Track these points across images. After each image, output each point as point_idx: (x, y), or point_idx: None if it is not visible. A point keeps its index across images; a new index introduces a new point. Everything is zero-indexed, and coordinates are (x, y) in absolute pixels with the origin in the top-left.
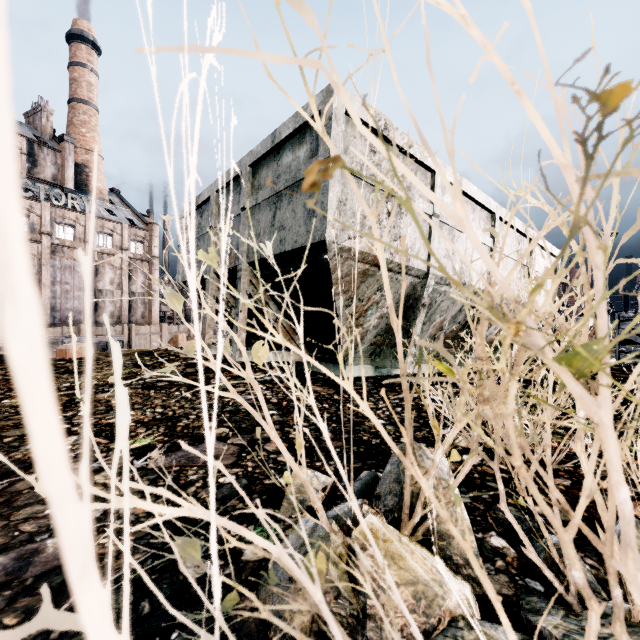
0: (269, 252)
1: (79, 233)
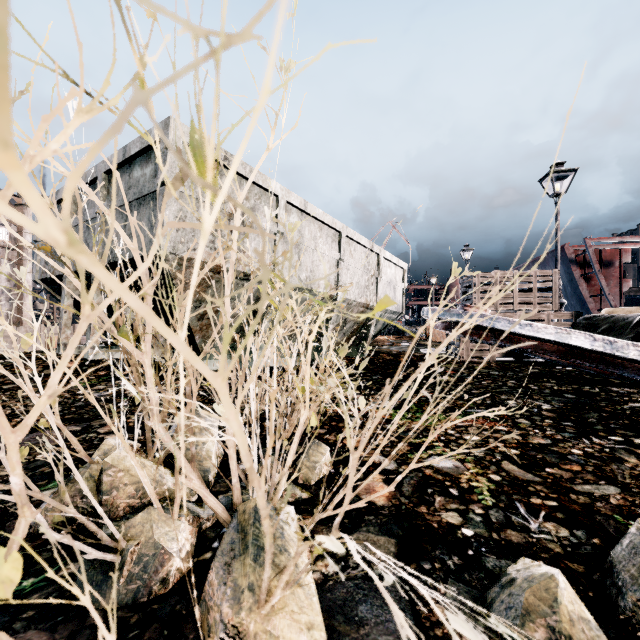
0: (22, 274)
1: None
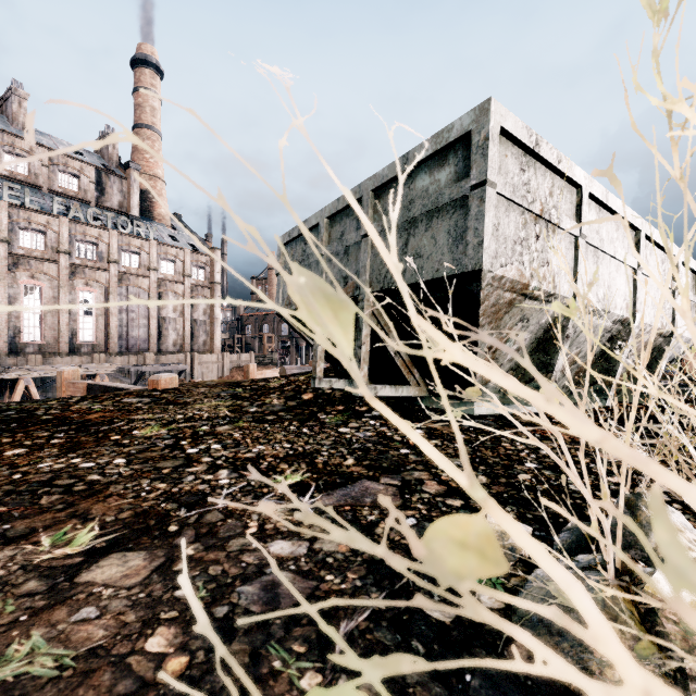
0: (593, 299)
1: (144, 260)
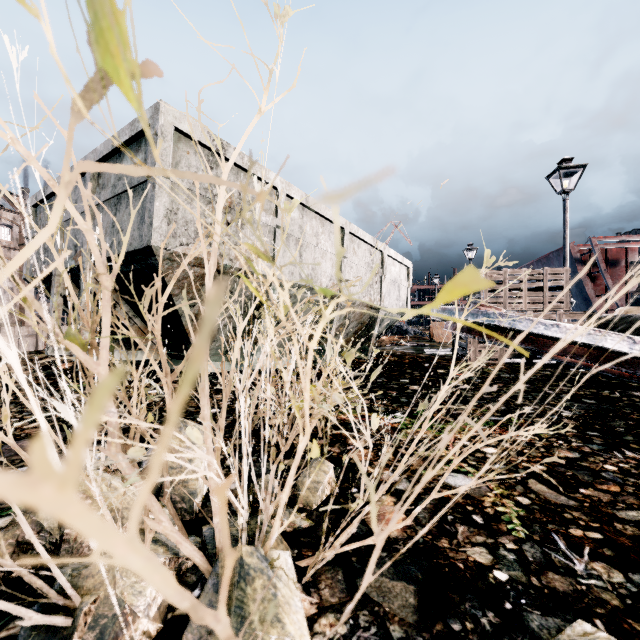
0: None
1: None
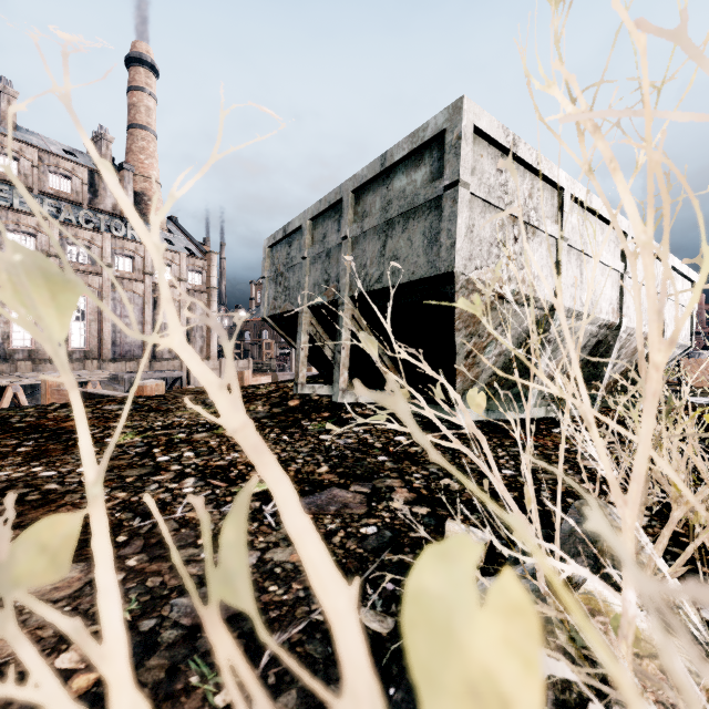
0: (510, 297)
1: (138, 264)
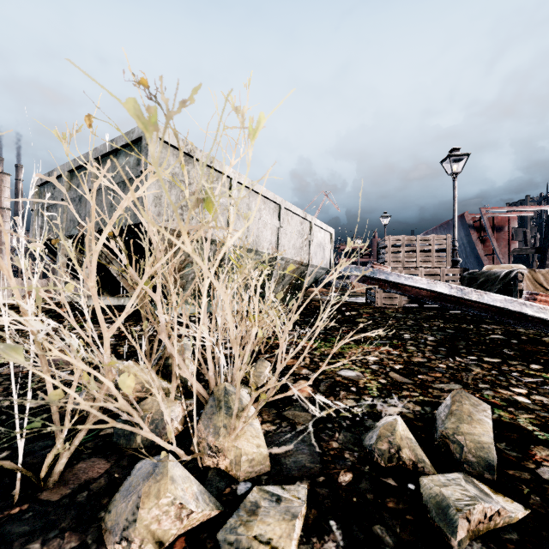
0: (70, 244)
1: None
